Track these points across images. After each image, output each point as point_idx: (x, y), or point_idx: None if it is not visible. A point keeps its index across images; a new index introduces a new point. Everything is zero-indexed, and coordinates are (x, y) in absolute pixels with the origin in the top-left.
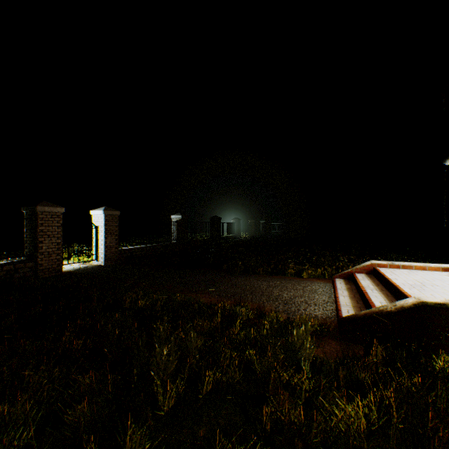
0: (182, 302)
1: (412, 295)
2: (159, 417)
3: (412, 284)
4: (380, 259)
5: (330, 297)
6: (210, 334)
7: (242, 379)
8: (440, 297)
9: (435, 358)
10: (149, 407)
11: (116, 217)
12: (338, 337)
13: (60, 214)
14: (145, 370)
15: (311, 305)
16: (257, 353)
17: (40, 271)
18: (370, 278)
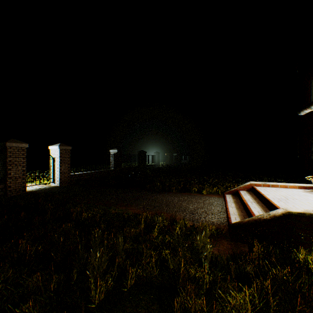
0: (116, 214)
1: (280, 206)
2: (92, 309)
3: (279, 198)
4: (256, 180)
5: (223, 208)
6: (135, 239)
7: (158, 273)
8: (300, 208)
9: (298, 252)
10: (83, 303)
11: (68, 151)
12: (229, 238)
13: (25, 148)
14: (83, 270)
15: (209, 214)
16: (170, 252)
17: (9, 191)
18: (249, 194)
